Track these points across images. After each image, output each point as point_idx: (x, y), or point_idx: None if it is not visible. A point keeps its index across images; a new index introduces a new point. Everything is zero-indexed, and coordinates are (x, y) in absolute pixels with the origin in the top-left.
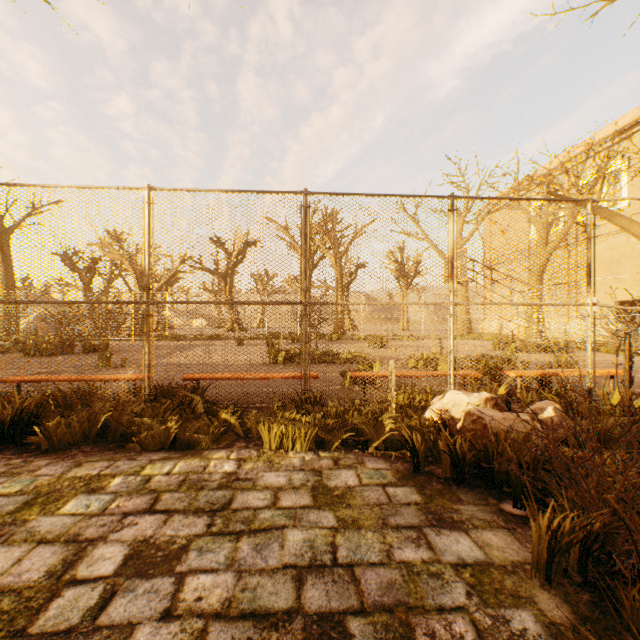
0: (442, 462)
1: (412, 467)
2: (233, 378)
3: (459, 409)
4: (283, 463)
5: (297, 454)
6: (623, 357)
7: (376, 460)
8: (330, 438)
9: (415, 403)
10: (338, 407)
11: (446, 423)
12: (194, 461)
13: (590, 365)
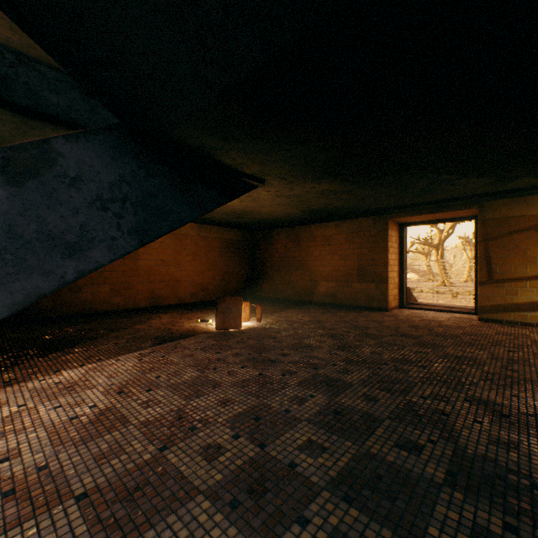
0: None
1: None
2: None
3: None
4: None
5: None
6: None
7: None
8: None
9: None
10: None
11: None
12: None
13: None
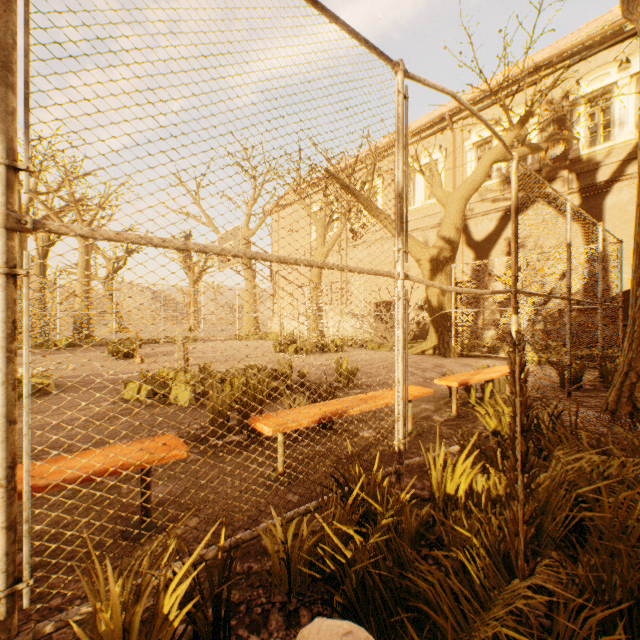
0: None
1: None
2: None
3: None
4: None
5: None
6: (516, 403)
7: None
8: None
9: None
10: None
11: None
12: None
13: (402, 398)
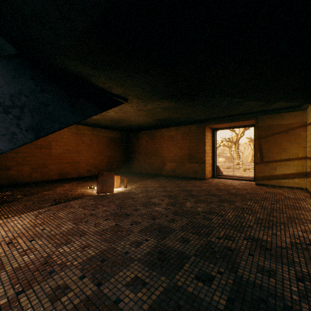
0: None
1: None
2: None
3: None
4: None
5: None
6: None
7: None
8: None
9: None
10: None
11: None
12: None
13: None
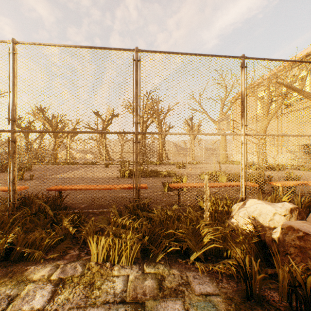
0: (279, 290)
1: (242, 290)
2: (85, 189)
3: (266, 218)
4: (104, 288)
5: (122, 270)
6: None
7: (201, 277)
8: (155, 248)
9: (220, 208)
10: (161, 214)
11: (257, 231)
12: (6, 288)
13: None
